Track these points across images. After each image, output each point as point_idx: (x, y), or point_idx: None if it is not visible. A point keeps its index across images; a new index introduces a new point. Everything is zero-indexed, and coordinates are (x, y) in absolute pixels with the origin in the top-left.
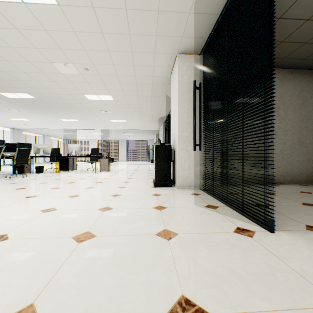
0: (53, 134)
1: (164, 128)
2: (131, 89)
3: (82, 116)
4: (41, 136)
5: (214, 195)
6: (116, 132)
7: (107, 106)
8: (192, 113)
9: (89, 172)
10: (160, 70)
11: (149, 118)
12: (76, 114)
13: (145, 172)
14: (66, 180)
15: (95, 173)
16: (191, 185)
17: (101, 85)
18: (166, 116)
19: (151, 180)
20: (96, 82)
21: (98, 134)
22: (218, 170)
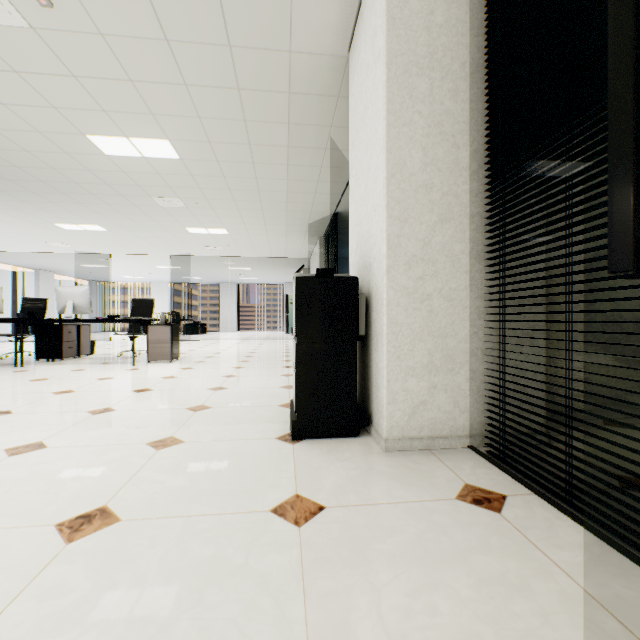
0: (59, 267)
1: (323, 251)
2: (226, 115)
3: (111, 215)
4: (31, 271)
5: (587, 512)
6: (209, 263)
7: (168, 181)
8: (443, 150)
9: (115, 365)
10: (315, 19)
11: (285, 224)
12: (91, 209)
13: (274, 362)
14: (0, 399)
15: (128, 369)
16: (437, 434)
17: (127, 91)
18: (327, 217)
19: (285, 395)
20: (105, 78)
21: (168, 267)
22: (540, 375)
